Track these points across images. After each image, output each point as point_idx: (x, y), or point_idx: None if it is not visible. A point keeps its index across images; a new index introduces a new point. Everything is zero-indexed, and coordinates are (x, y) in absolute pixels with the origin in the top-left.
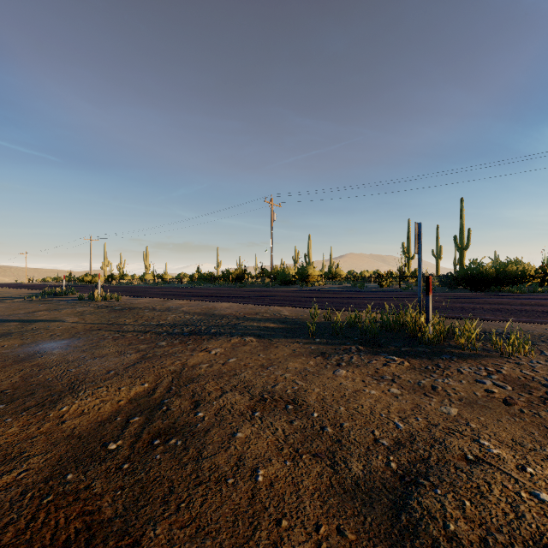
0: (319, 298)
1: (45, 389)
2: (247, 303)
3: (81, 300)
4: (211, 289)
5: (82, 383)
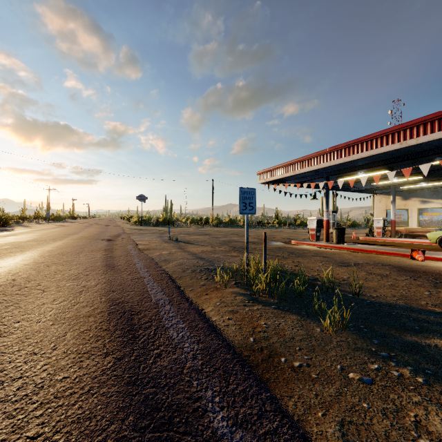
0: None
1: None
2: None
3: None
4: None
5: None
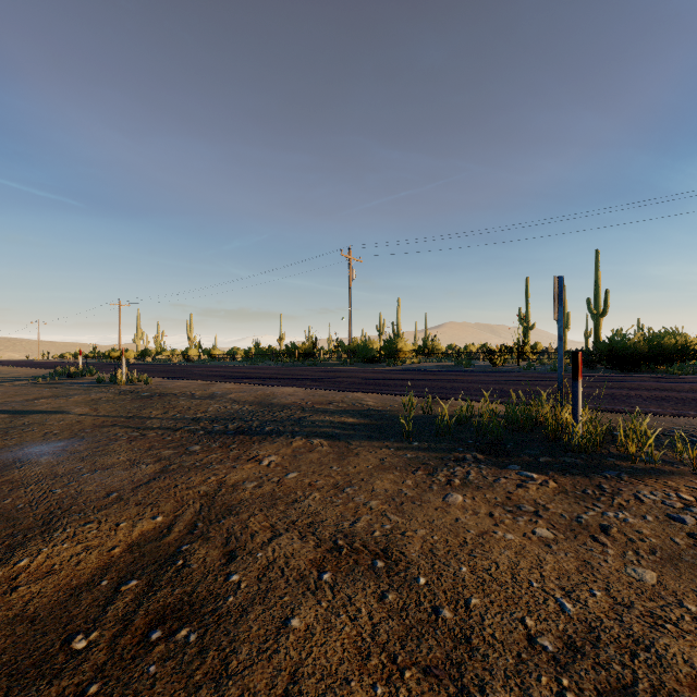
0: (413, 381)
1: (8, 523)
2: (316, 388)
3: (101, 382)
4: (272, 369)
5: (65, 513)
